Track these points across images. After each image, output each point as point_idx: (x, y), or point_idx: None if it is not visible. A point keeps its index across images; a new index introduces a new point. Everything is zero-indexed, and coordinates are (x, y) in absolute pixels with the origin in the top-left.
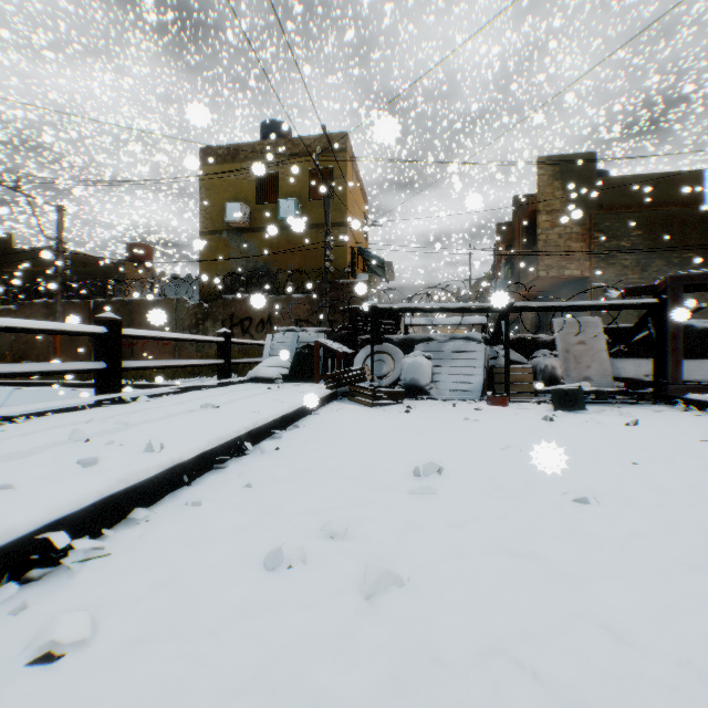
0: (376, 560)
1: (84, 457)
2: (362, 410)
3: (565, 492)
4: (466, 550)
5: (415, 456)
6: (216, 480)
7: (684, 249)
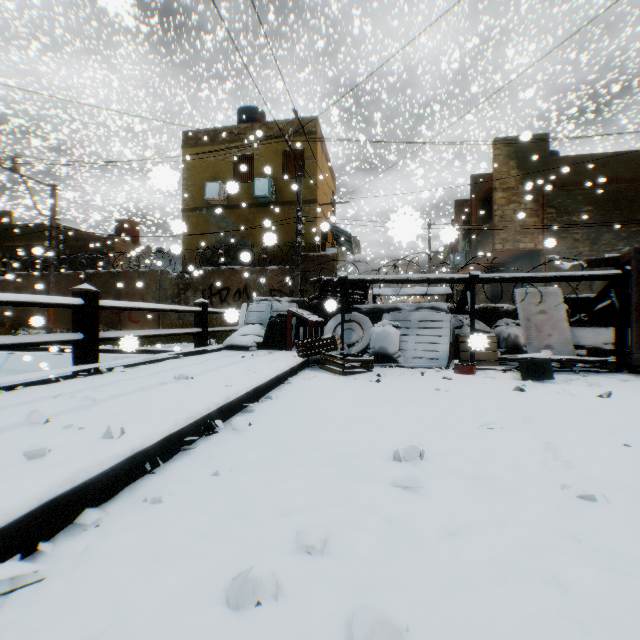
0: (363, 590)
1: (34, 446)
2: (333, 379)
3: (566, 486)
4: (470, 574)
5: (392, 434)
6: (182, 466)
7: (634, 223)
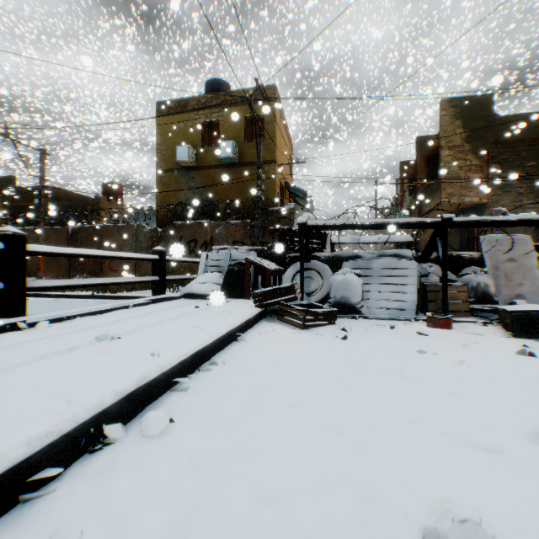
0: None
1: None
2: (293, 334)
3: None
4: None
5: (396, 453)
6: None
7: None
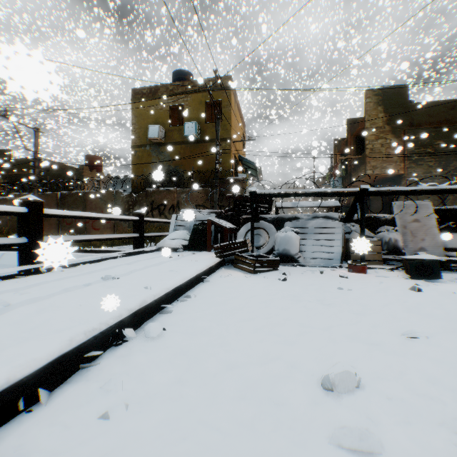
0: None
1: None
2: (245, 277)
3: None
4: None
5: (312, 345)
6: (70, 397)
7: None
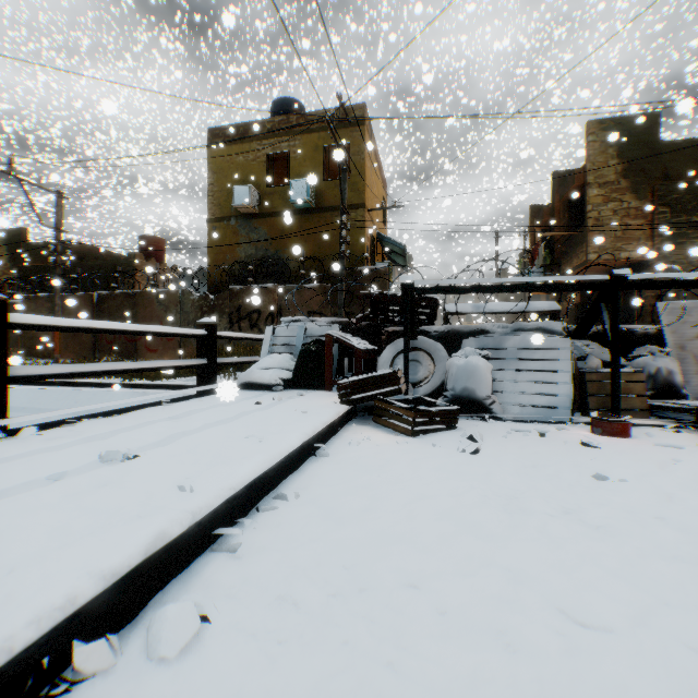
0: None
1: None
2: (398, 446)
3: None
4: None
5: None
6: None
7: None
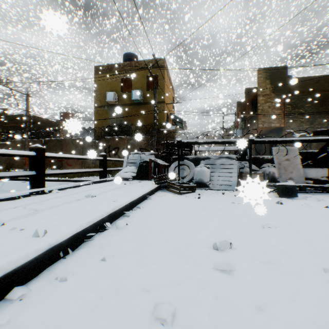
0: None
1: None
2: (174, 197)
3: (327, 270)
4: None
5: (210, 231)
6: (83, 253)
7: None
